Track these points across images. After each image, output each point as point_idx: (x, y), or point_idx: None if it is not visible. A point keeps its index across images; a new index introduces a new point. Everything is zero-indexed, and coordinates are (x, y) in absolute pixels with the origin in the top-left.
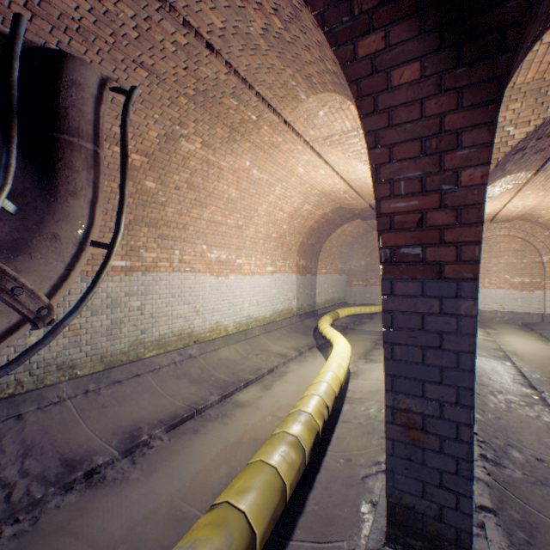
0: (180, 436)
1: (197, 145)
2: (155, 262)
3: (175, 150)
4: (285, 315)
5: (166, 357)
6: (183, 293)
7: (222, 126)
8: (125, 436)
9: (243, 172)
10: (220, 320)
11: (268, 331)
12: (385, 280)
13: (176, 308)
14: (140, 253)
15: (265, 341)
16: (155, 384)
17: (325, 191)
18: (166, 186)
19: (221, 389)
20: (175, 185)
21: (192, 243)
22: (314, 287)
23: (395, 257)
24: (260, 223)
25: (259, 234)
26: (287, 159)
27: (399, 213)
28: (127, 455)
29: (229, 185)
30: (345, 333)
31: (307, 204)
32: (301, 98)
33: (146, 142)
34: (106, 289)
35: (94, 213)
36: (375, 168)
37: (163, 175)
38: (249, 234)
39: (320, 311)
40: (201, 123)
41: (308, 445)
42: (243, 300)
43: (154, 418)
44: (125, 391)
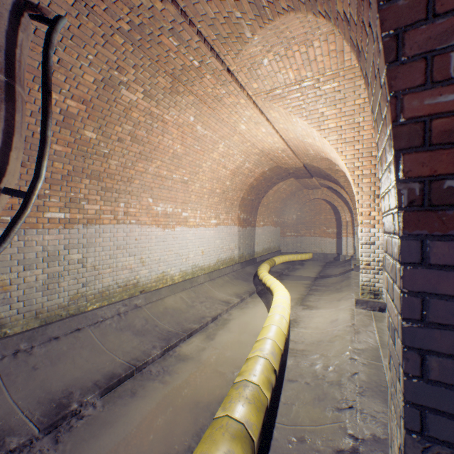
0: (115, 402)
1: (138, 95)
2: (99, 214)
3: (116, 99)
4: (228, 263)
5: (110, 309)
6: (128, 245)
7: (163, 75)
8: (51, 407)
9: (187, 127)
10: (166, 270)
11: (212, 278)
12: (409, 238)
13: (121, 260)
14: (81, 205)
15: (210, 288)
16: (96, 339)
17: (264, 149)
18: (108, 138)
19: (164, 341)
20: (118, 136)
21: (138, 196)
22: (254, 238)
23: (432, 196)
24: (205, 178)
25: (203, 189)
26: (230, 114)
27: (443, 114)
28: (50, 431)
29: (173, 140)
30: (281, 278)
31: (248, 163)
32: (245, 36)
33: (82, 87)
34: (41, 242)
35: (8, 156)
36: (394, 36)
37: (104, 126)
38: (194, 189)
39: (259, 259)
40: (141, 69)
41: (257, 432)
42: (189, 250)
43: (88, 380)
44: (61, 348)
